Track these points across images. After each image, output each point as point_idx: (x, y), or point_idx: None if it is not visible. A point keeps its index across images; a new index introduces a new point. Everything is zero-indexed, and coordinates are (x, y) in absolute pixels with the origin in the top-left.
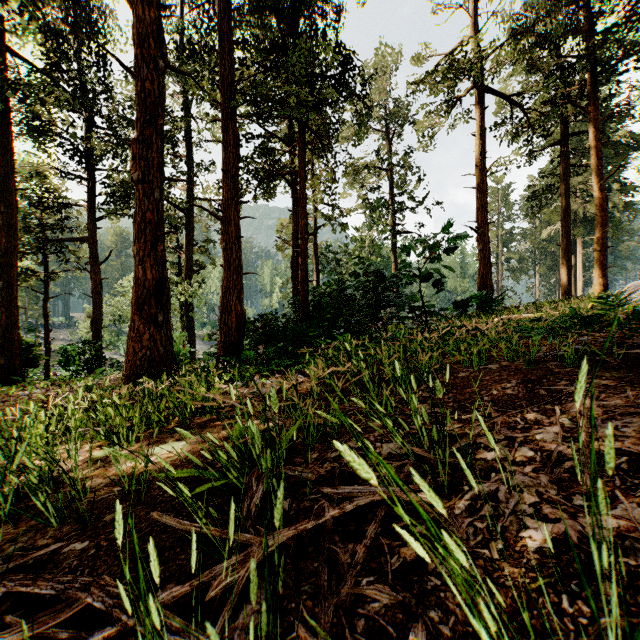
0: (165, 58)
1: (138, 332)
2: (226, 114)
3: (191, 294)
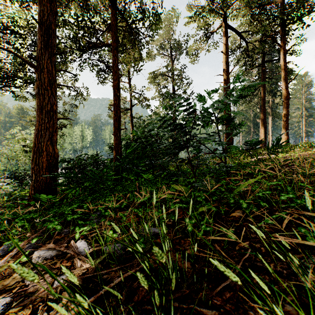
0: None
1: None
2: None
3: None
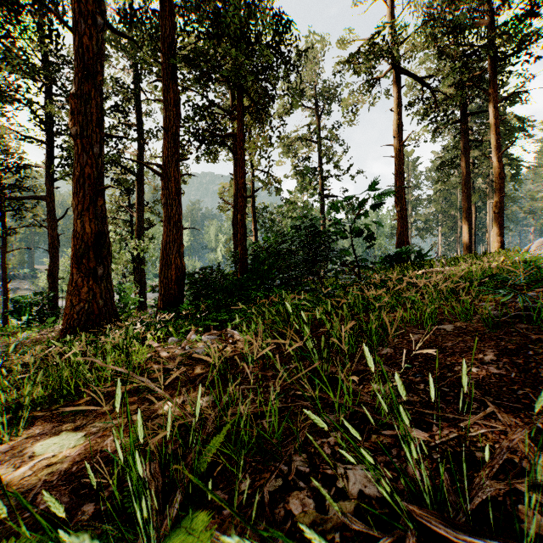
0: (105, 16)
1: (76, 285)
2: (166, 73)
3: (142, 249)
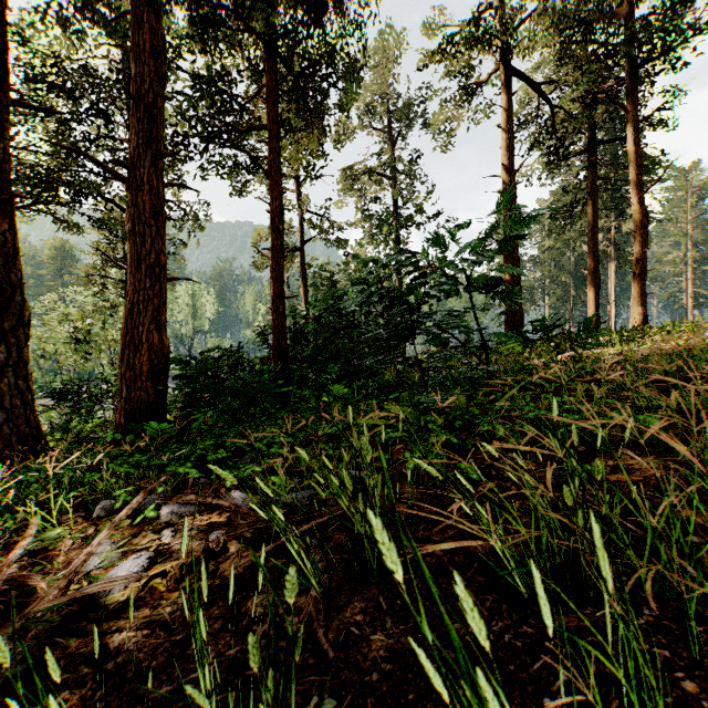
0: None
1: None
2: None
3: None
